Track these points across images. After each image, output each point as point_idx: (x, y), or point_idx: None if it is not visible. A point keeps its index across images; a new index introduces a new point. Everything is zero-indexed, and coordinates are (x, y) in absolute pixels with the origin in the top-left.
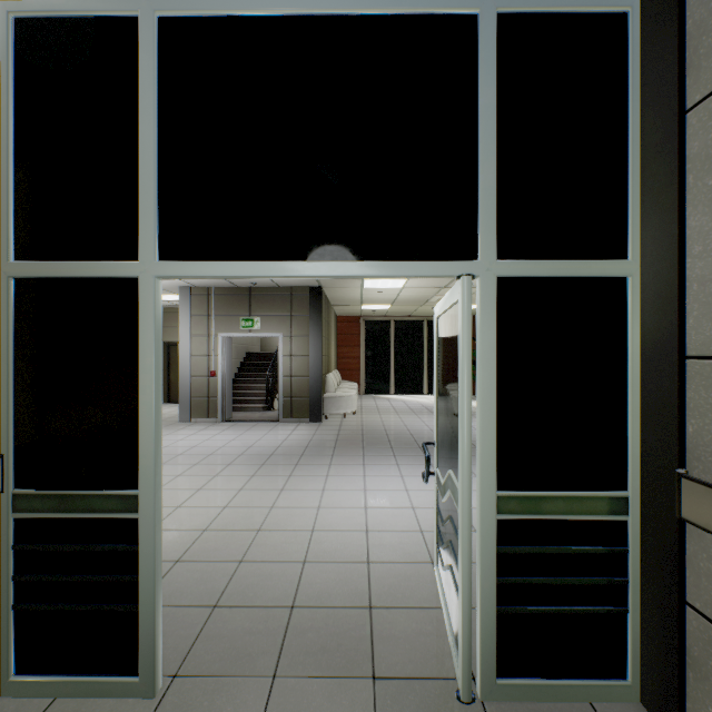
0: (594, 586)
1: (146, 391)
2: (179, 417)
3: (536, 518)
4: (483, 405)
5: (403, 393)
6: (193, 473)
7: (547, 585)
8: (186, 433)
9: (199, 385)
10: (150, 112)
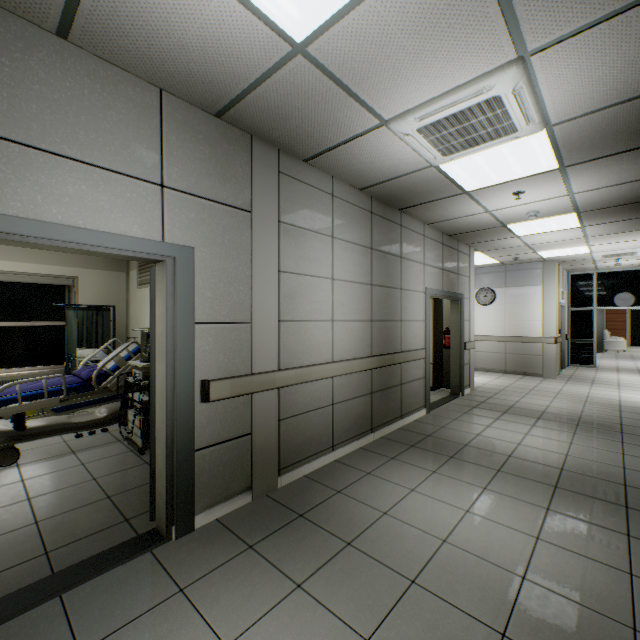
0: None
1: (593, 325)
2: None
3: None
4: None
5: None
6: None
7: None
8: None
9: None
10: (594, 287)
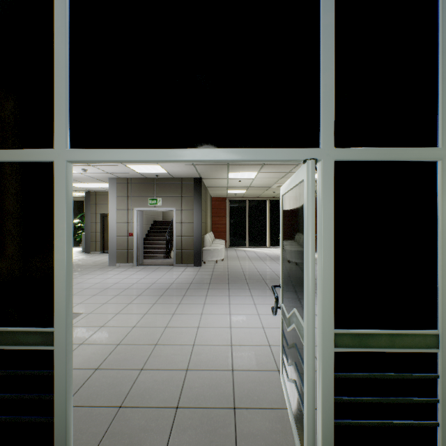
0: (411, 404)
1: (59, 250)
2: (109, 263)
3: (365, 351)
4: (324, 262)
5: (254, 246)
6: (114, 301)
7: (374, 403)
8: (112, 273)
9: (122, 242)
10: (62, 32)
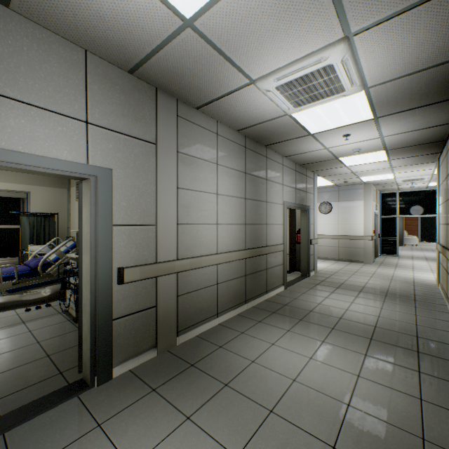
0: None
1: (397, 228)
2: None
3: None
4: None
5: None
6: None
7: None
8: None
9: None
10: (397, 201)
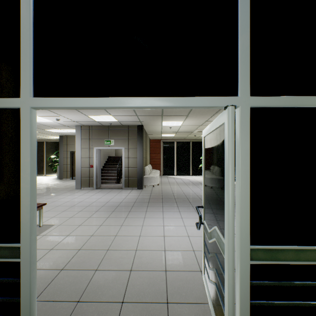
0: (313, 307)
1: (24, 180)
2: (75, 187)
3: (275, 263)
4: (241, 190)
5: (180, 175)
6: (78, 216)
7: (283, 306)
8: (78, 194)
9: (85, 171)
10: (27, 2)
